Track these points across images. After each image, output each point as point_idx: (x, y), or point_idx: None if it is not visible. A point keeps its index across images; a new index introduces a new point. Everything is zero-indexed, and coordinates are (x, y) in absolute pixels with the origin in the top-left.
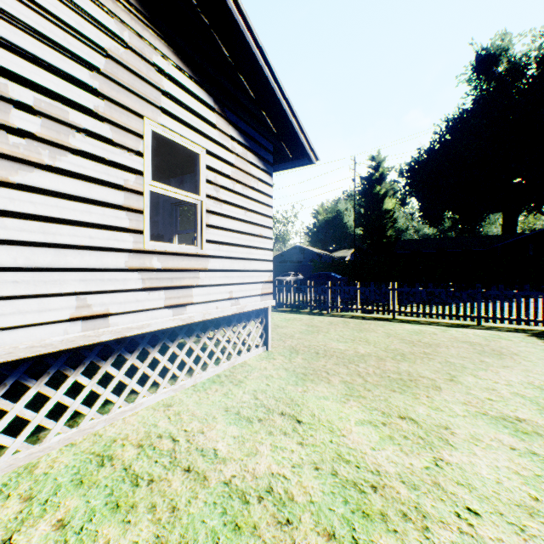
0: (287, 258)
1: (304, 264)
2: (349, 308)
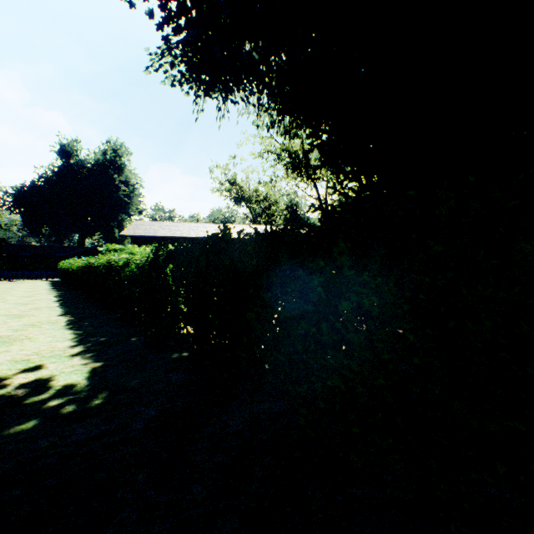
0: None
1: None
2: None
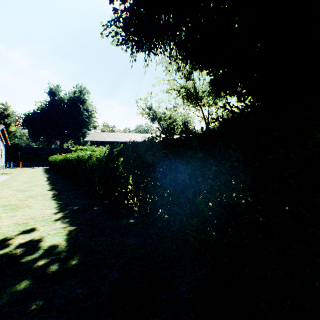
0: None
1: None
2: (11, 167)
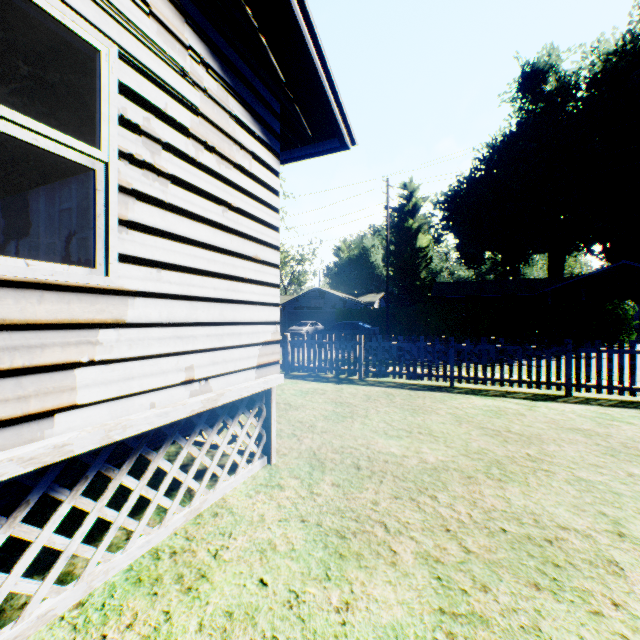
0: (304, 304)
1: (325, 311)
2: (391, 373)
